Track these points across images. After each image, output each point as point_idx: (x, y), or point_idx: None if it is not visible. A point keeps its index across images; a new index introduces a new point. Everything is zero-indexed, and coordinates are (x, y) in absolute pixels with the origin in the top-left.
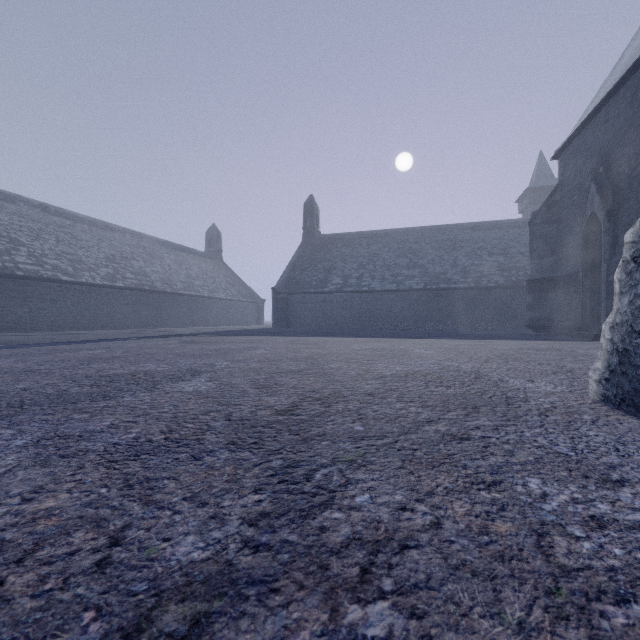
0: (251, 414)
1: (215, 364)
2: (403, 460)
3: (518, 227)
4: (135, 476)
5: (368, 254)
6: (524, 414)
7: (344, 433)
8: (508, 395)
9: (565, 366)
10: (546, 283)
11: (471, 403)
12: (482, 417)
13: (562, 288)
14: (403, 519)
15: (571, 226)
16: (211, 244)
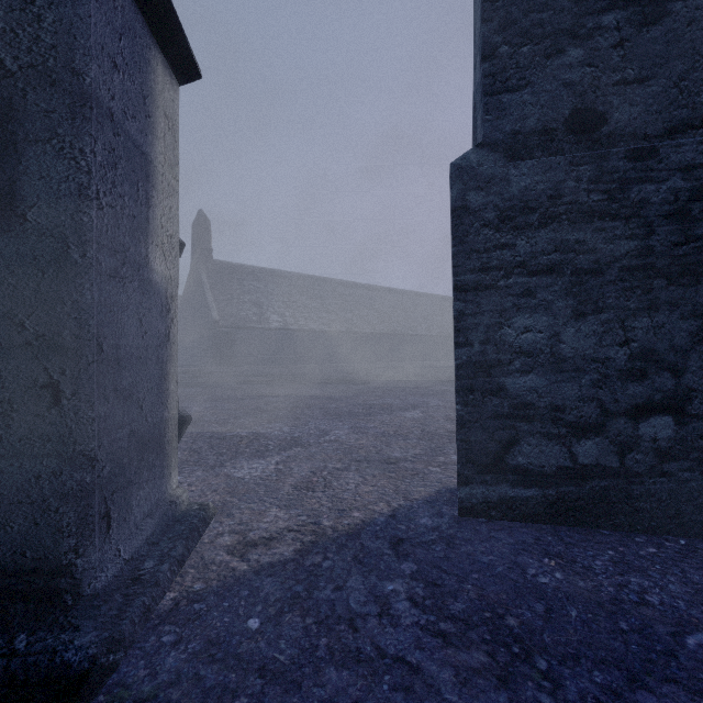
0: None
1: None
2: None
3: None
4: None
5: None
6: None
7: None
8: None
9: None
10: None
11: None
12: None
13: None
14: None
15: None
16: None
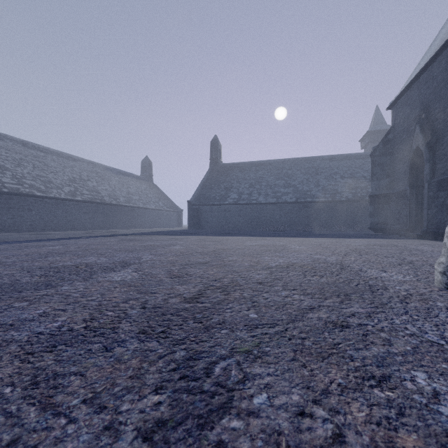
0: (163, 302)
1: (142, 257)
2: (294, 350)
3: (361, 158)
4: (44, 371)
5: (256, 177)
6: (388, 301)
7: (241, 321)
8: (370, 283)
9: (405, 258)
10: (383, 197)
11: (342, 291)
12: (354, 304)
13: (394, 201)
14: (303, 429)
15: (401, 157)
16: (145, 170)
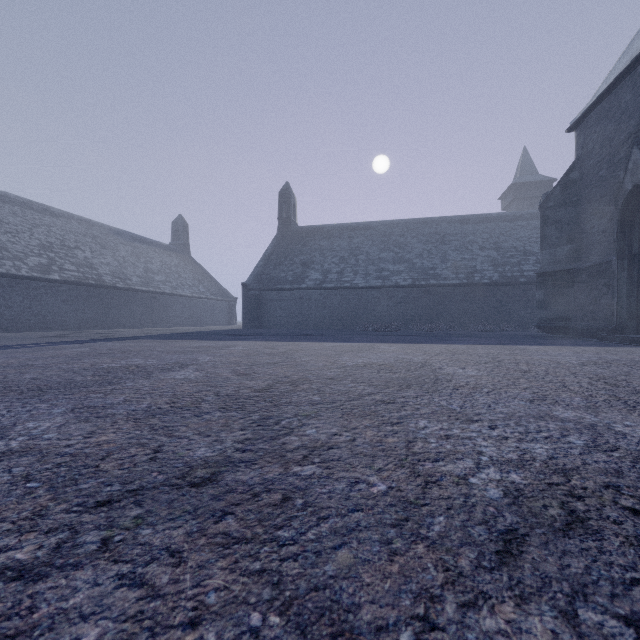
0: None
1: (11, 430)
2: None
3: (508, 221)
4: None
5: (350, 247)
6: None
7: None
8: None
9: None
10: (561, 276)
11: None
12: None
13: (585, 281)
14: None
15: (596, 207)
16: (177, 236)
